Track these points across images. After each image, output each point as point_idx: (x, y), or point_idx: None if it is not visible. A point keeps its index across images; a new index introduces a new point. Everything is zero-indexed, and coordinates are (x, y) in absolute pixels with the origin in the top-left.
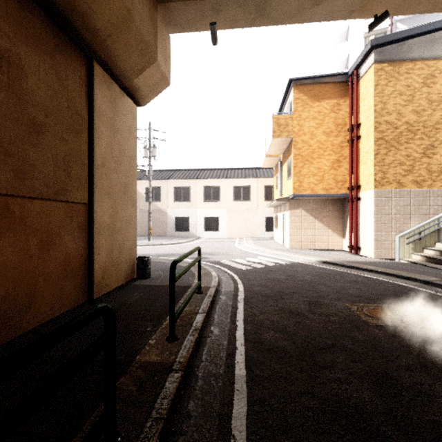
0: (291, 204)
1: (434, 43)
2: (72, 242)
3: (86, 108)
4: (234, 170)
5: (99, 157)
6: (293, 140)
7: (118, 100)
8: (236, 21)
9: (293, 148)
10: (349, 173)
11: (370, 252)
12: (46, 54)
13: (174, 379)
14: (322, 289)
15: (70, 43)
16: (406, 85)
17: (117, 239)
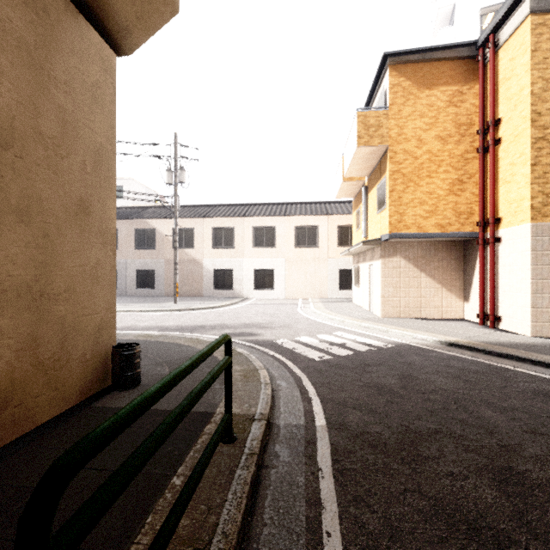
0: (383, 250)
1: None
2: None
3: None
4: (295, 205)
5: None
6: (389, 150)
7: (59, 18)
8: None
9: (389, 162)
10: (480, 199)
11: (522, 326)
12: None
13: None
14: (494, 421)
15: None
16: None
17: (56, 313)
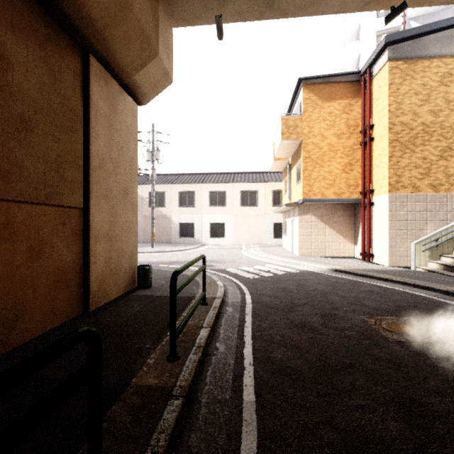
0: (300, 210)
1: (451, 40)
2: (65, 249)
3: (81, 105)
4: (241, 174)
5: (95, 158)
6: (302, 142)
7: (117, 97)
8: (243, 13)
9: (302, 151)
10: (362, 176)
11: (384, 260)
12: (36, 45)
13: (173, 408)
14: (336, 300)
15: (63, 33)
16: (422, 84)
17: (116, 246)
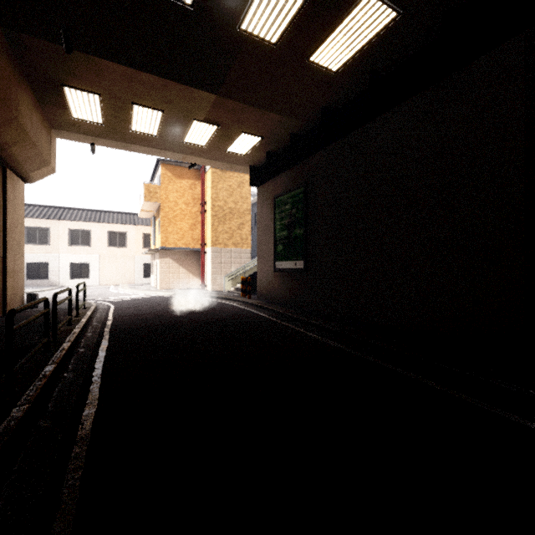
0: (161, 254)
1: None
2: None
3: (2, 198)
4: (109, 213)
5: (9, 227)
6: (161, 205)
7: (16, 185)
8: (109, 146)
9: (161, 212)
10: (201, 234)
11: (210, 287)
12: None
13: (84, 319)
14: (162, 304)
15: None
16: (229, 186)
17: (16, 279)
